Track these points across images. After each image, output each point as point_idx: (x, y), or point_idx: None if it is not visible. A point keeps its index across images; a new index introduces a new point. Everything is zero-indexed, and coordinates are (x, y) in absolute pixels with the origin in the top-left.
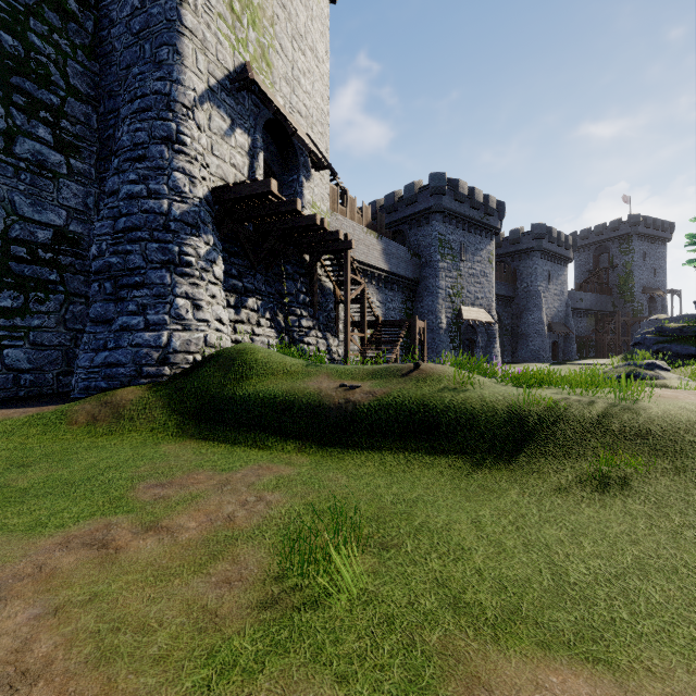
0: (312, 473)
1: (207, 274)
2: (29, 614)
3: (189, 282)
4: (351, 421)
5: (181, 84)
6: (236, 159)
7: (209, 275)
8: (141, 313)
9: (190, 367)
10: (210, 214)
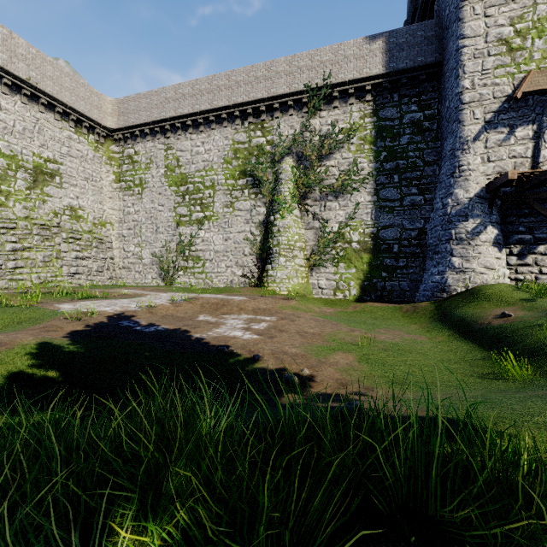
0: (426, 342)
1: (473, 241)
2: (330, 330)
3: (460, 248)
4: (478, 331)
5: (461, 138)
6: (516, 151)
7: (475, 241)
8: (437, 266)
9: (456, 294)
10: (480, 203)
